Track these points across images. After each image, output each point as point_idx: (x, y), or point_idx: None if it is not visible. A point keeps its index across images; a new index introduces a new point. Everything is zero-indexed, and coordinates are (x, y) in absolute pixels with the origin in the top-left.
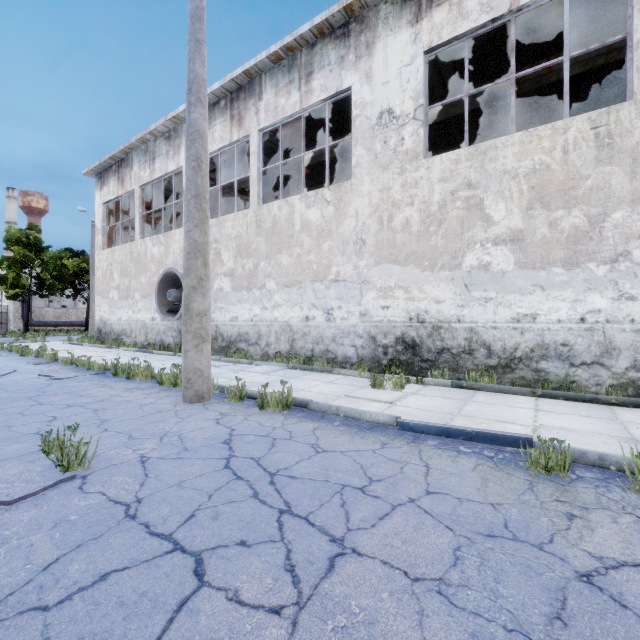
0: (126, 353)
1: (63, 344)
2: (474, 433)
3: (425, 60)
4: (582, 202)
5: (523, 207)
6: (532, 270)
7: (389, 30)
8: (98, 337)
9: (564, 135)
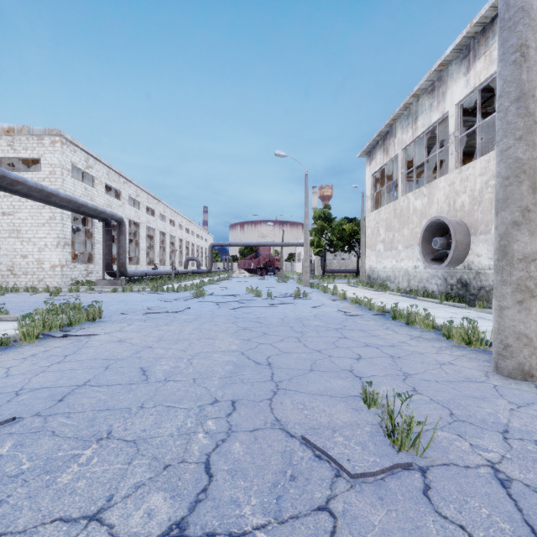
0: (392, 297)
1: (345, 286)
2: None
3: None
4: None
5: None
6: None
7: None
8: (367, 282)
9: None
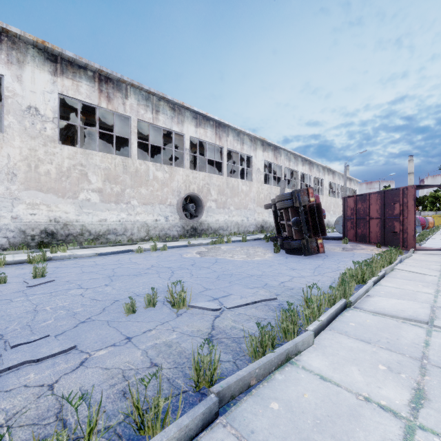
0: None
1: None
2: (120, 251)
3: (58, 96)
4: (120, 184)
5: (103, 180)
6: (105, 203)
7: (36, 65)
8: None
9: (115, 160)
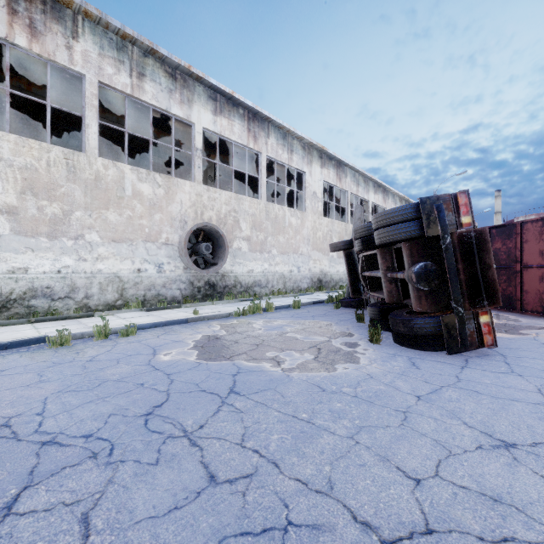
0: None
1: None
2: (10, 343)
3: None
4: (59, 200)
5: (18, 190)
6: (25, 237)
7: None
8: None
9: (48, 154)
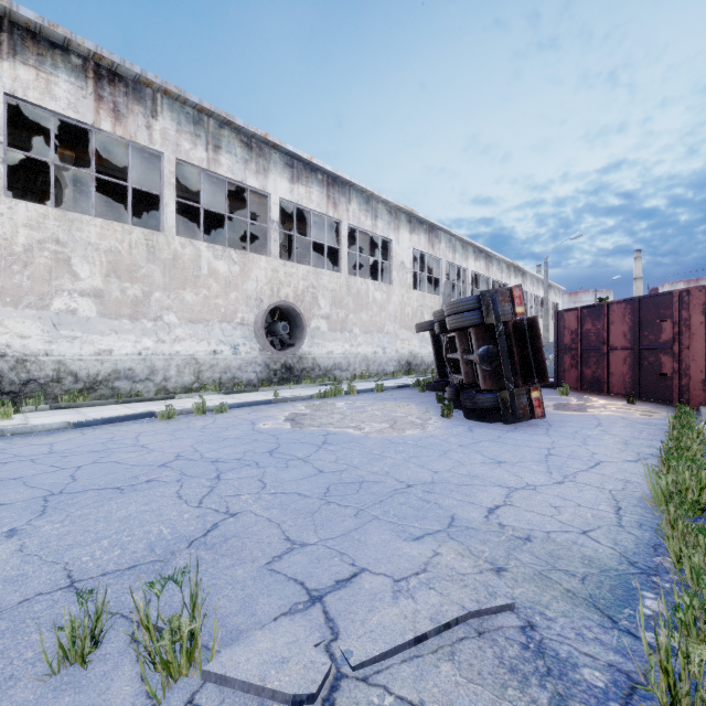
0: None
1: None
2: (126, 416)
3: (4, 99)
4: (140, 282)
5: (104, 274)
6: (110, 319)
7: None
8: None
9: (130, 236)
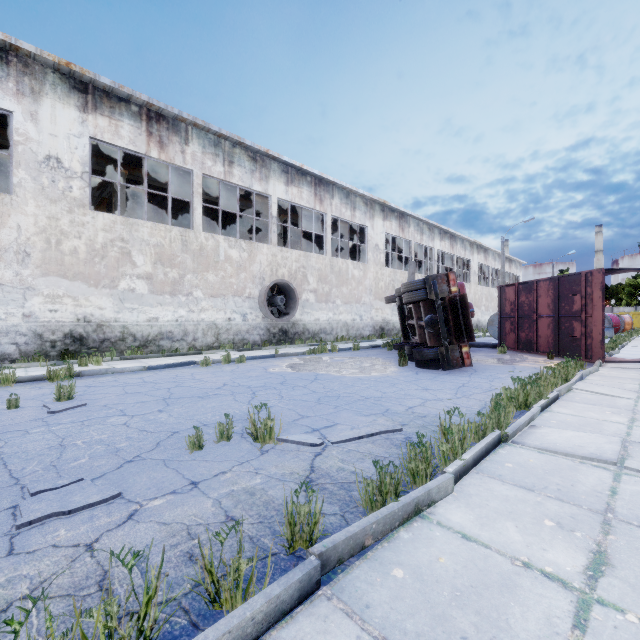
0: None
1: None
2: (178, 364)
3: (89, 141)
4: (177, 267)
5: (153, 262)
6: (157, 295)
7: (58, 97)
8: None
9: (170, 233)
